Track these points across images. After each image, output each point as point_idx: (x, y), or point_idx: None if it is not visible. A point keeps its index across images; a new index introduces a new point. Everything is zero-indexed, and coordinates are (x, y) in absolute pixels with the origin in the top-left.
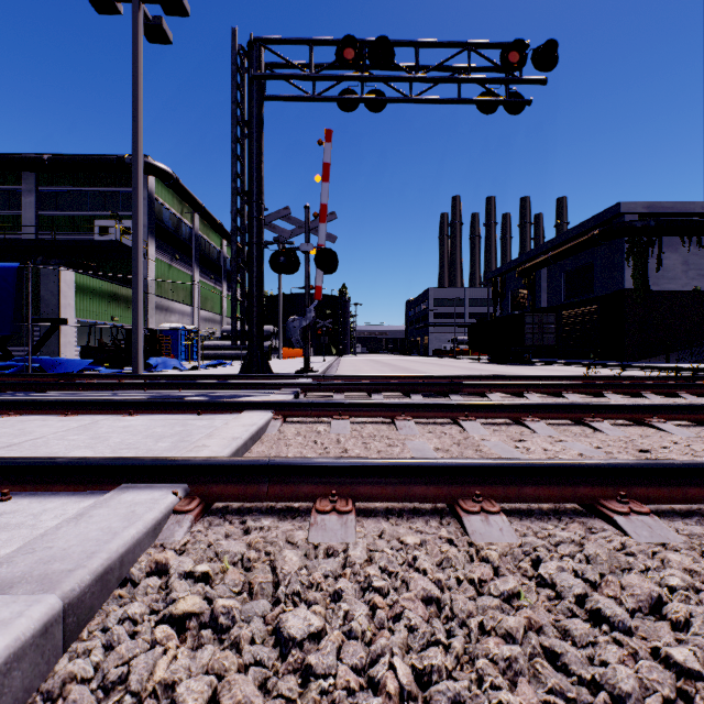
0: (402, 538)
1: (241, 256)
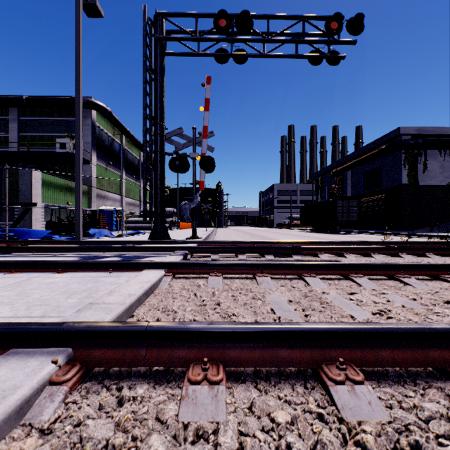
0: (272, 414)
1: (149, 161)
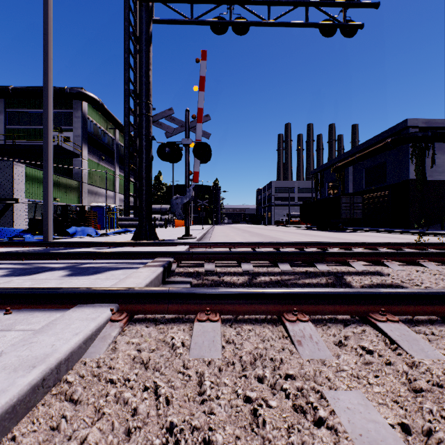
0: None
1: (134, 147)
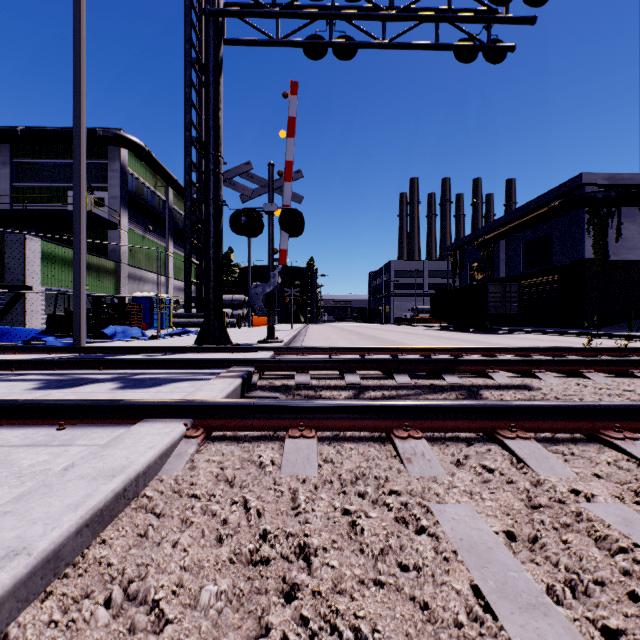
0: None
1: (198, 215)
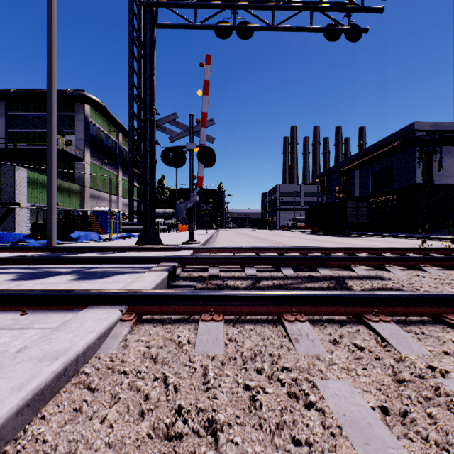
0: None
1: (138, 151)
